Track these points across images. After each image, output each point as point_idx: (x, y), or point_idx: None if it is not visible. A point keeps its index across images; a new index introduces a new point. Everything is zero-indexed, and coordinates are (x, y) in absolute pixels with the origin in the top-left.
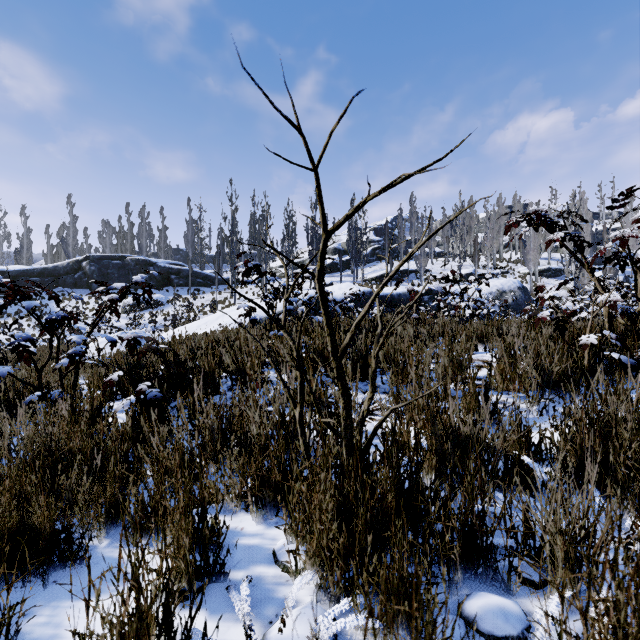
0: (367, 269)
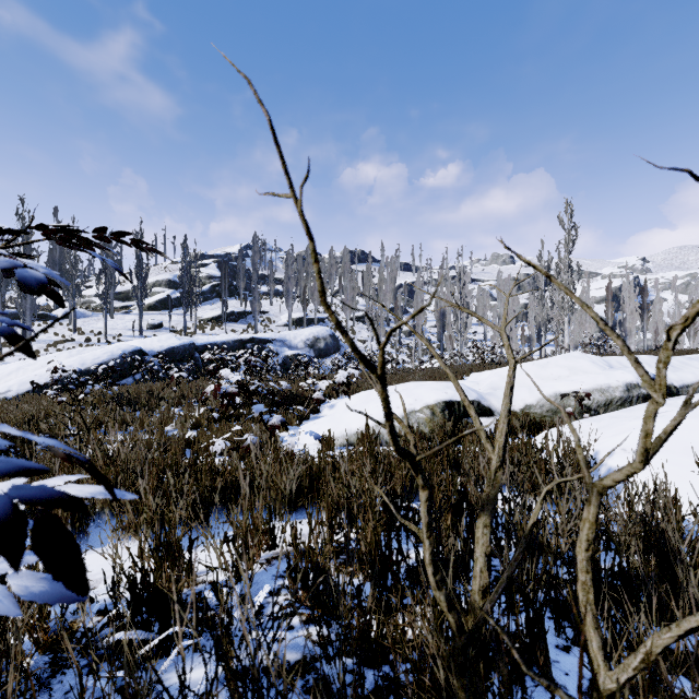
0: (205, 307)
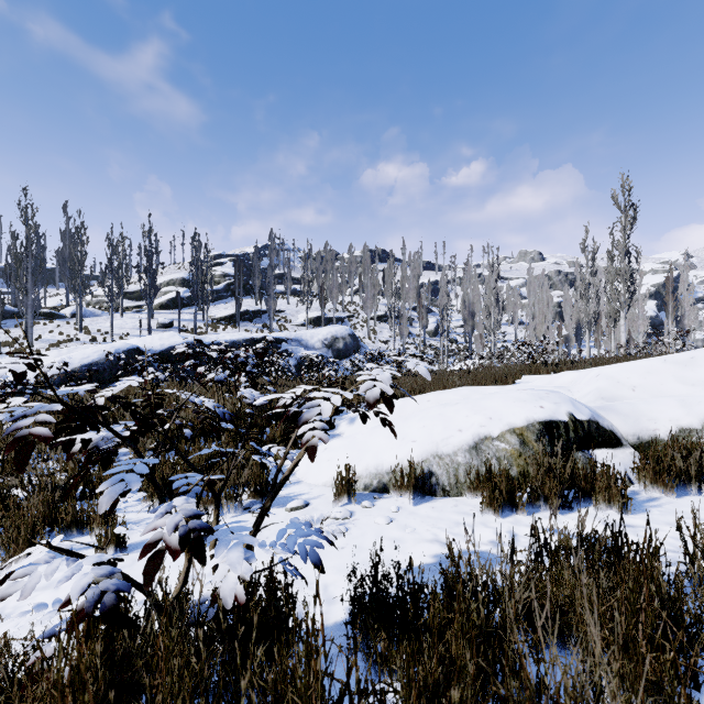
0: (218, 306)
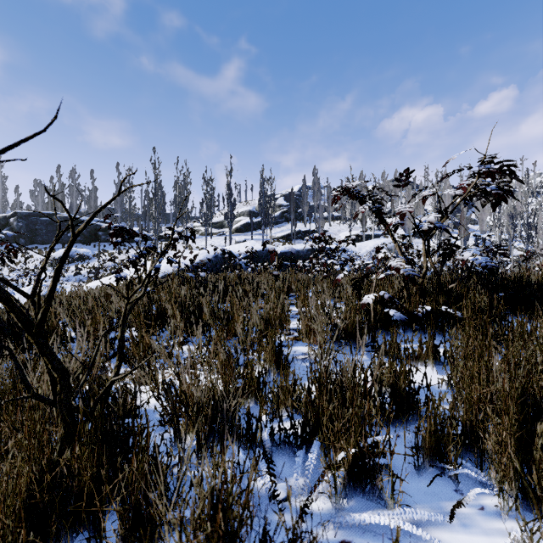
0: (276, 229)
